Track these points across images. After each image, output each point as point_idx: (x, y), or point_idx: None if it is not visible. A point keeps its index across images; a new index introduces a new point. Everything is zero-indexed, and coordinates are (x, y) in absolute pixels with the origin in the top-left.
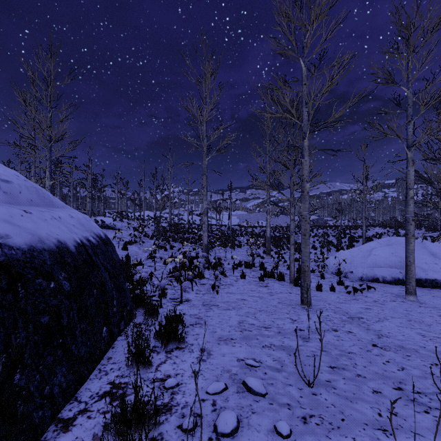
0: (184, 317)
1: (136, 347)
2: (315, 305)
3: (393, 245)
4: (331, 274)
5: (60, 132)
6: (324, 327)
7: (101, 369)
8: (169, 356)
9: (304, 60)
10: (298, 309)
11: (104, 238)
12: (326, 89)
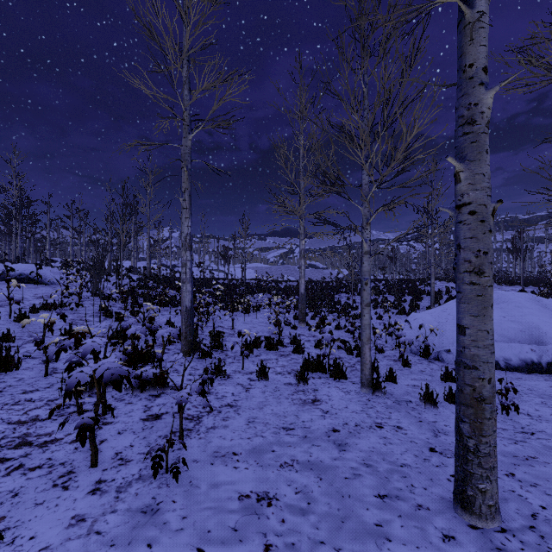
0: None
1: None
2: None
3: (499, 304)
4: (412, 354)
5: None
6: None
7: None
8: None
9: None
10: (469, 547)
11: None
12: None
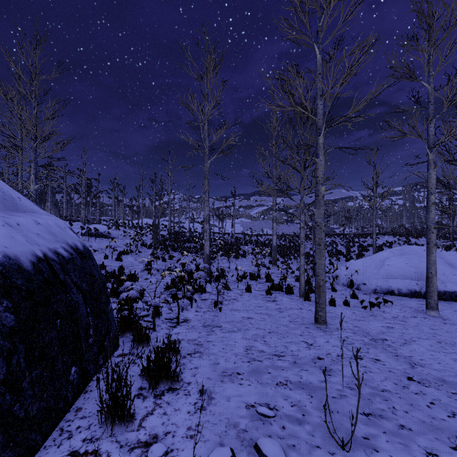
0: (180, 343)
1: (111, 397)
2: (330, 324)
3: (408, 255)
4: (343, 286)
5: (46, 131)
6: (346, 354)
7: (64, 429)
8: (159, 403)
9: (319, 47)
10: (312, 329)
11: (81, 250)
12: (344, 79)
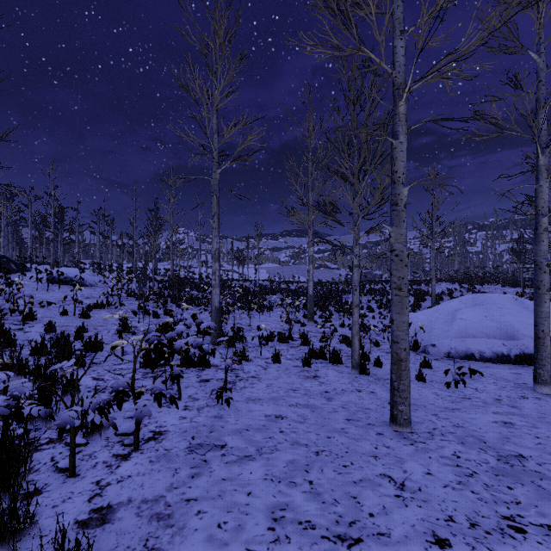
0: (118, 518)
1: None
2: (415, 423)
3: (484, 305)
4: None
5: None
6: (484, 514)
7: None
8: None
9: None
10: (389, 437)
11: None
12: None
